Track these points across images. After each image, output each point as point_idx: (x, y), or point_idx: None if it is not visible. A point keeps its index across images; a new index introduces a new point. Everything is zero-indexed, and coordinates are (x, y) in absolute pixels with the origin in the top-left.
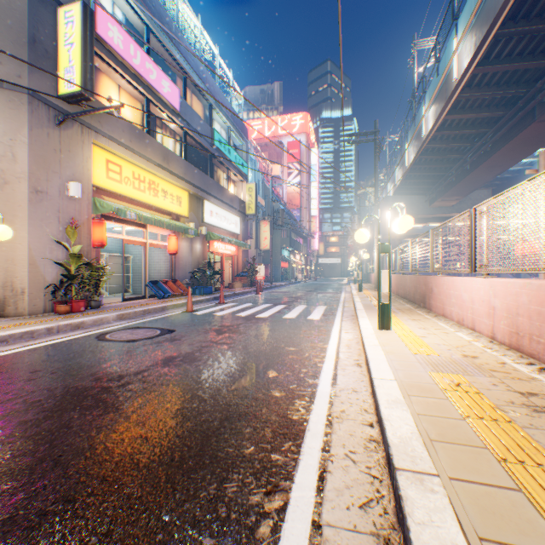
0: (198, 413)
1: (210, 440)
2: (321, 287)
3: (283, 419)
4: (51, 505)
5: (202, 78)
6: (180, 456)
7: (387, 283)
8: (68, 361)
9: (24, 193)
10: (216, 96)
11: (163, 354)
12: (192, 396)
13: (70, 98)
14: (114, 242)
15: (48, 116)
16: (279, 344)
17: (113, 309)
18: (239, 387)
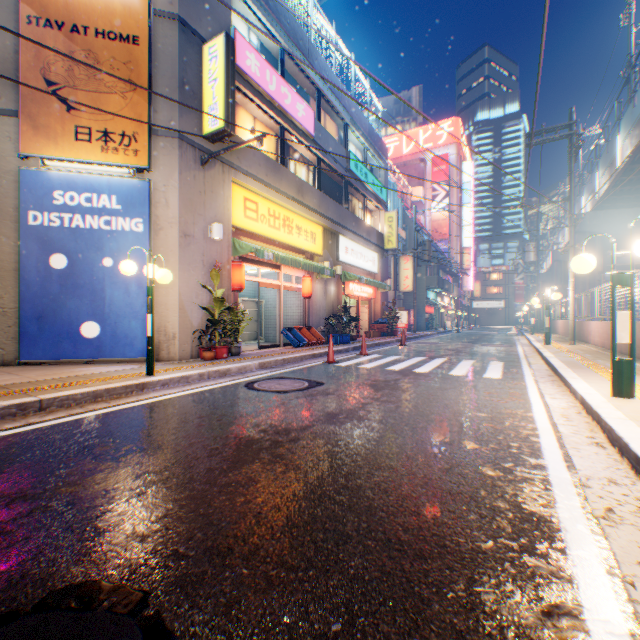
0: (395, 484)
1: (426, 522)
2: (482, 338)
3: (517, 509)
4: (272, 569)
5: (336, 95)
6: (397, 537)
7: (627, 331)
8: (228, 409)
9: (174, 238)
10: (352, 113)
11: (322, 409)
12: (378, 462)
13: (213, 136)
14: (246, 286)
15: (194, 158)
16: (460, 407)
17: (253, 357)
18: (432, 457)
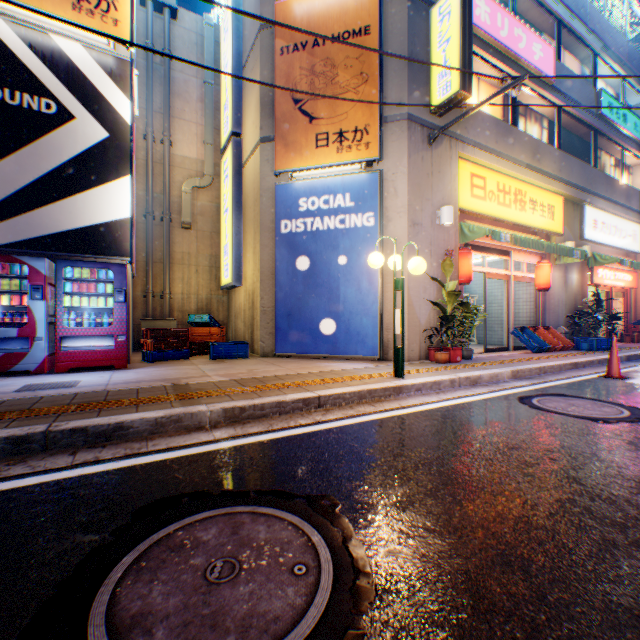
0: None
1: None
2: None
3: None
4: None
5: (581, 19)
6: None
7: None
8: (541, 439)
9: (402, 229)
10: (602, 37)
11: None
12: None
13: (441, 108)
14: None
15: (420, 138)
16: None
17: (492, 362)
18: None
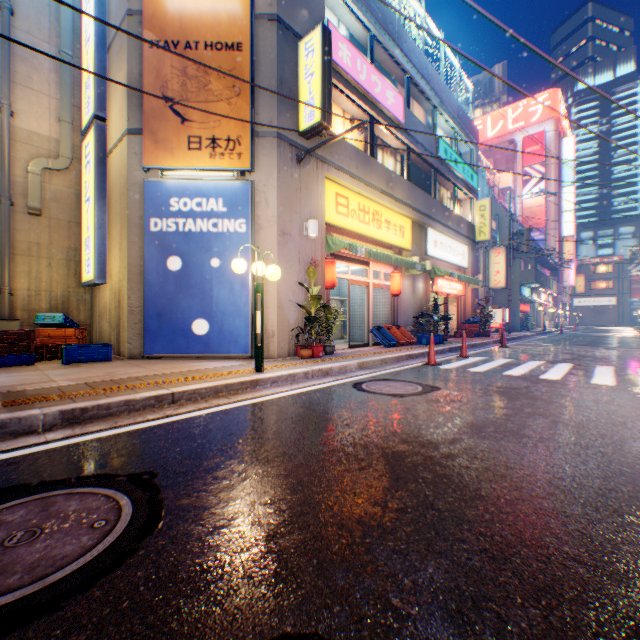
0: None
1: None
2: (599, 340)
3: None
4: None
5: (425, 78)
6: None
7: None
8: (349, 412)
9: (273, 237)
10: (440, 95)
11: (458, 419)
12: (587, 499)
13: (308, 132)
14: None
15: (290, 156)
16: None
17: (348, 356)
18: None
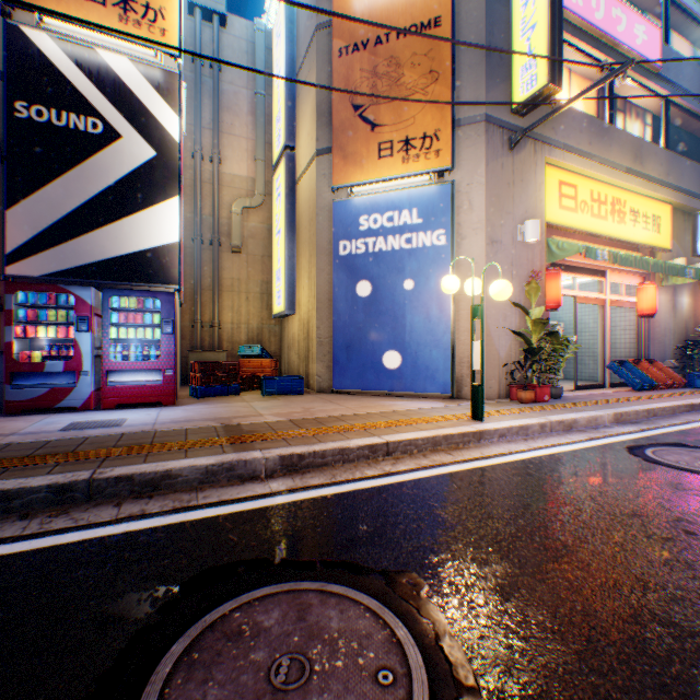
0: None
1: None
2: None
3: None
4: None
5: None
6: None
7: None
8: (668, 504)
9: (478, 247)
10: None
11: None
12: None
13: (525, 106)
14: None
15: (499, 142)
16: None
17: (587, 402)
18: None
